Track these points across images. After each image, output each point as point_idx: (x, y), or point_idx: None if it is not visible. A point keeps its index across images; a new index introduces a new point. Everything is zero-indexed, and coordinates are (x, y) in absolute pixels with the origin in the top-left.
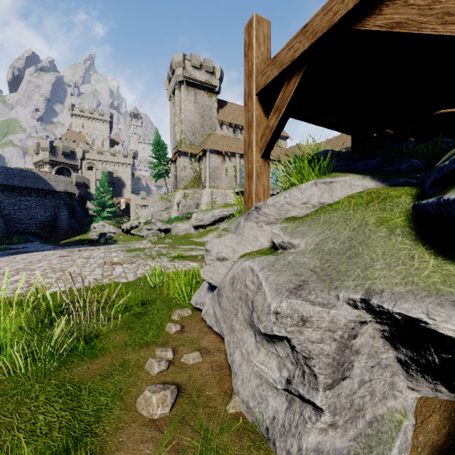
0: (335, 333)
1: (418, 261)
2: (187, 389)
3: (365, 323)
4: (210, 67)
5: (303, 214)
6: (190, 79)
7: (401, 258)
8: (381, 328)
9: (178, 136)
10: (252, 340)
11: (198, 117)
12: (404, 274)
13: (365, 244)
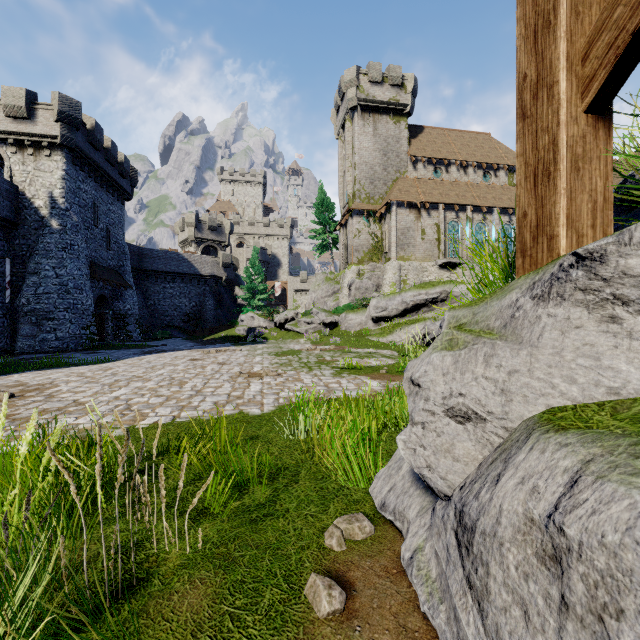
0: None
1: None
2: None
3: None
4: (397, 77)
5: None
6: (366, 102)
7: None
8: None
9: (349, 188)
10: None
11: (379, 156)
12: None
13: None
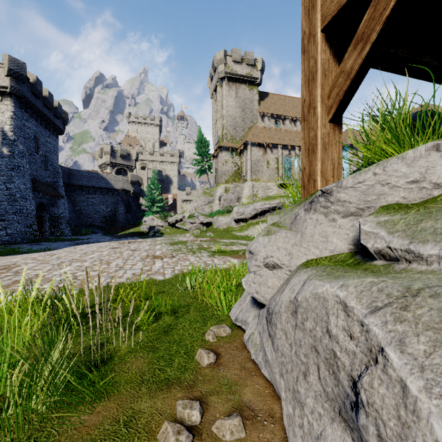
0: None
1: None
2: None
3: None
4: (251, 59)
5: (413, 199)
6: (231, 75)
7: None
8: None
9: (219, 132)
10: None
11: (239, 111)
12: None
13: None
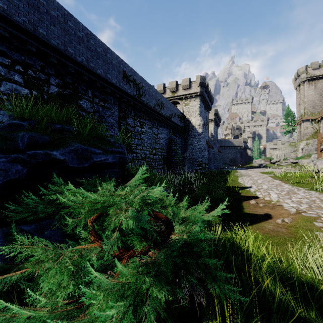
0: None
1: None
2: None
3: None
4: None
5: None
6: (310, 77)
7: None
8: None
9: (301, 111)
10: None
11: (317, 96)
12: None
13: None
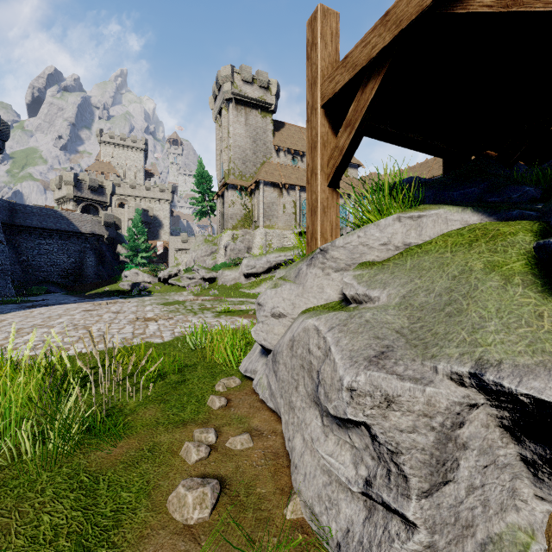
0: (434, 420)
1: (549, 321)
2: (233, 485)
3: (476, 406)
4: (264, 81)
5: (383, 258)
6: (239, 97)
7: (524, 316)
8: (498, 414)
9: (225, 166)
10: (317, 423)
11: (250, 142)
12: (530, 339)
13: (471, 297)
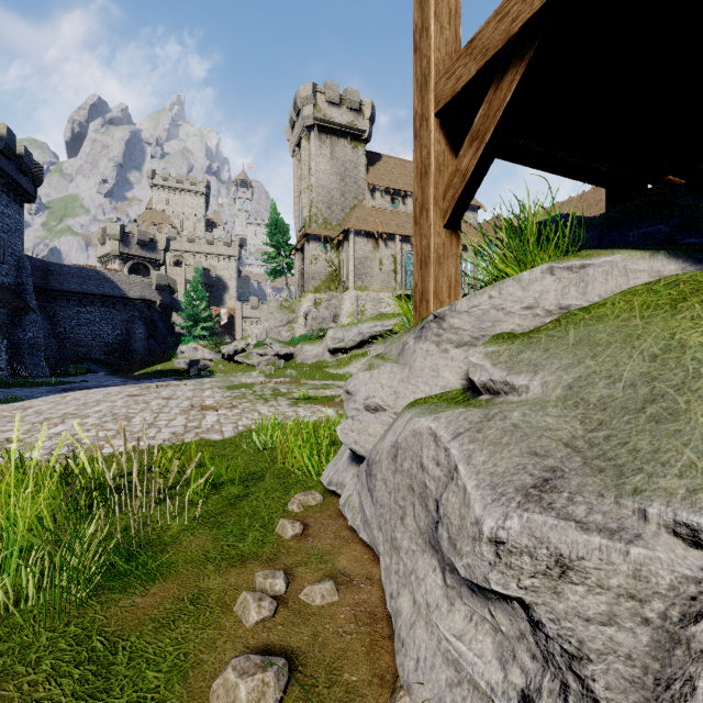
0: (647, 606)
1: None
2: (308, 666)
3: None
4: (355, 101)
5: (527, 327)
6: (324, 123)
7: None
8: None
9: (305, 211)
10: (435, 580)
11: (337, 181)
12: None
13: (691, 390)
